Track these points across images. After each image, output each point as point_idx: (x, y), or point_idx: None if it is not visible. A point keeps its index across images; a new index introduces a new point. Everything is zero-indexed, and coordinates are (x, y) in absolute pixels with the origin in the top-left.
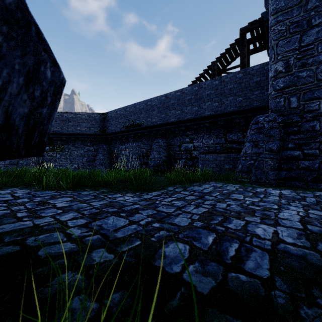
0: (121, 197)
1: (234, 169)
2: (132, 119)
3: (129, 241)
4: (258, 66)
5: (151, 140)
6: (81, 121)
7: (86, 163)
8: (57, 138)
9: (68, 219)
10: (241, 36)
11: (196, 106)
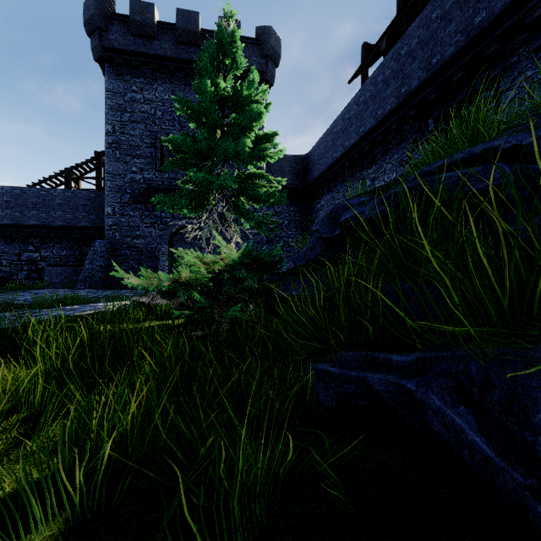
0: None
1: None
2: None
3: None
4: None
5: None
6: None
7: None
8: None
9: None
10: (97, 157)
11: (45, 213)
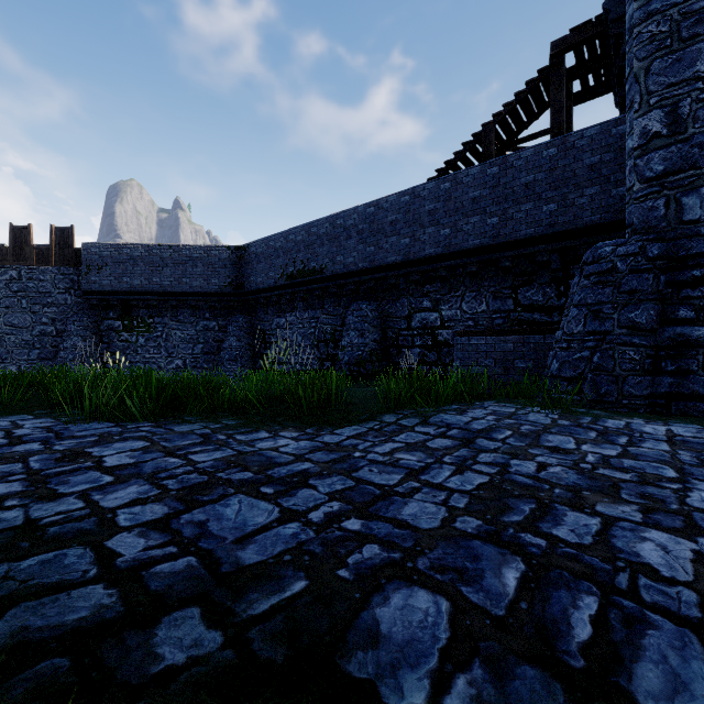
0: (268, 441)
1: (539, 371)
2: (302, 259)
3: (275, 580)
4: (595, 129)
5: (343, 304)
6: (191, 263)
7: (202, 357)
8: (138, 301)
9: (121, 502)
10: (554, 61)
11: (448, 227)
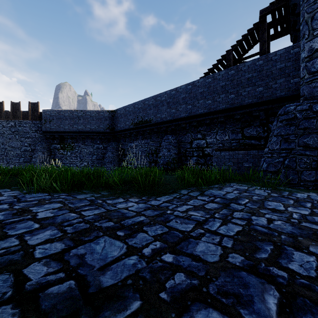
0: (123, 204)
1: (255, 168)
2: (141, 116)
3: (121, 300)
4: (282, 51)
5: (160, 137)
6: (91, 118)
7: (96, 161)
8: (67, 136)
9: (39, 241)
10: (261, 19)
11: (210, 100)
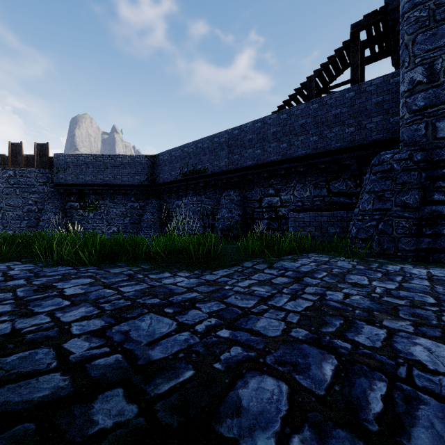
0: (170, 279)
1: (343, 234)
2: (192, 163)
3: (173, 370)
4: (379, 79)
5: (218, 192)
6: (122, 166)
7: (129, 226)
8: (89, 190)
9: (74, 318)
10: (353, 36)
11: (285, 143)
